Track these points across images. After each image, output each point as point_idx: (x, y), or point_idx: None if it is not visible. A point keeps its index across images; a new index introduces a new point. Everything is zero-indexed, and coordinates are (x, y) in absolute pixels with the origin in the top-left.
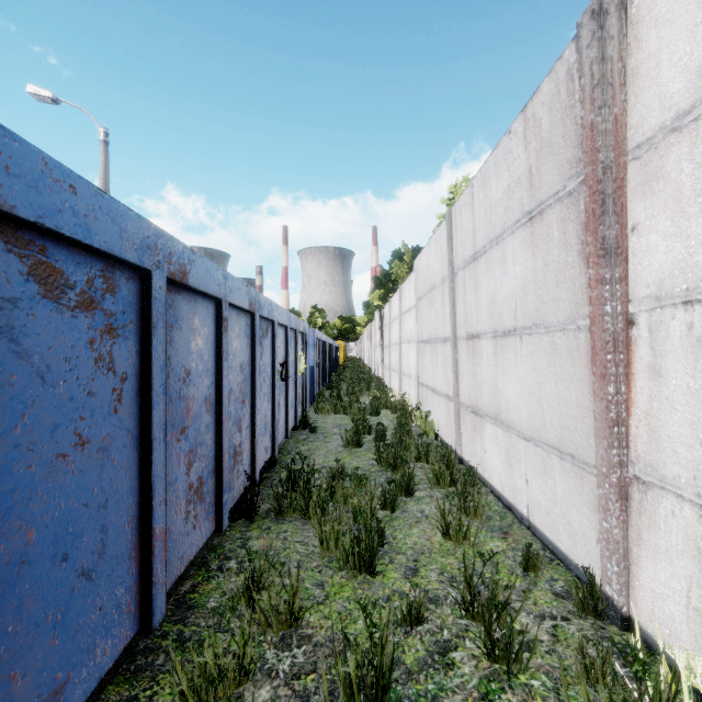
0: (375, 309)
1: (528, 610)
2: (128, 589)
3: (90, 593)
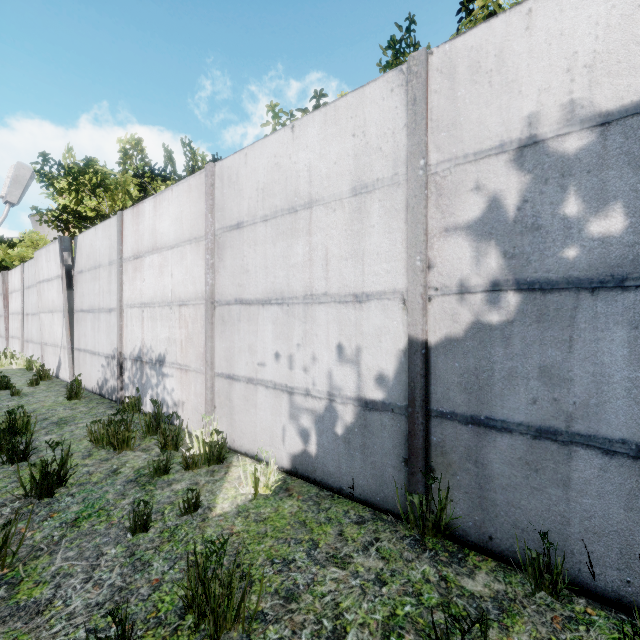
0: None
1: None
2: None
3: None
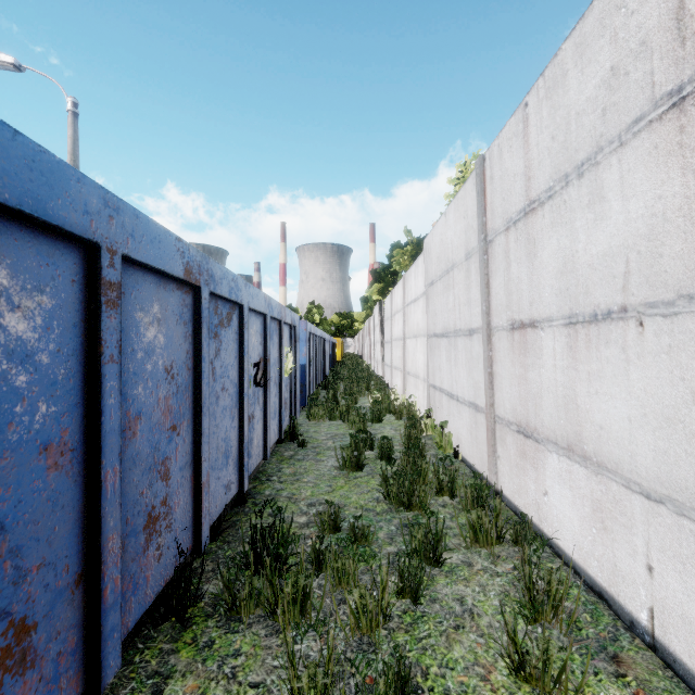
0: (374, 304)
1: None
2: None
3: None
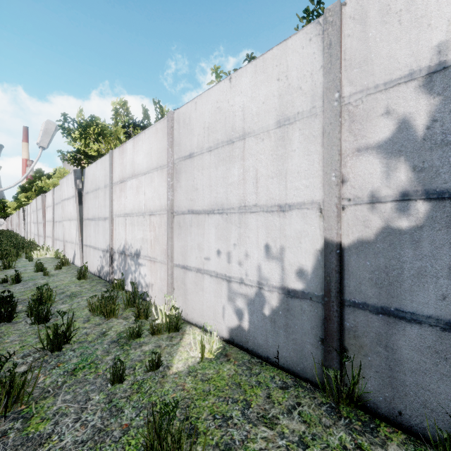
0: (23, 201)
1: None
2: None
3: None
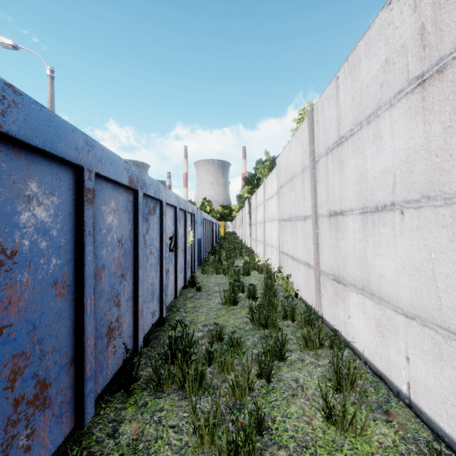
0: (245, 200)
1: None
2: None
3: None
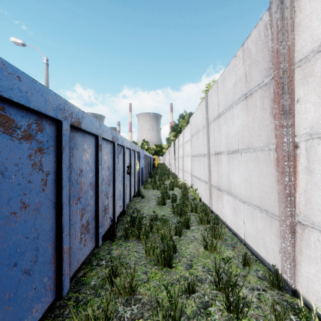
0: (171, 141)
1: (246, 286)
2: (50, 278)
3: (29, 282)
